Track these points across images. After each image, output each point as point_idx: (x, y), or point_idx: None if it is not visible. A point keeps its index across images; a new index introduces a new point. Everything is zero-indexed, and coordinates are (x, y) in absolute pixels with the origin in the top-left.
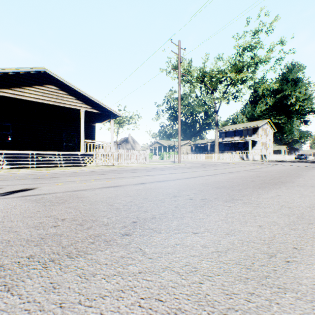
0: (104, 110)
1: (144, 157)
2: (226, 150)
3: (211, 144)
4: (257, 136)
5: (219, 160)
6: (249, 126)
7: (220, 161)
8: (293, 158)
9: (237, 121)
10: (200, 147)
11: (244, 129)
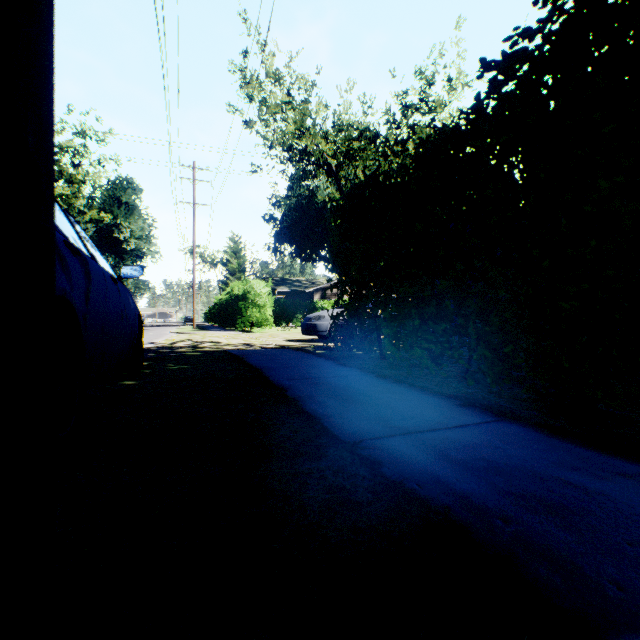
0: None
1: None
2: None
3: None
4: None
5: None
6: None
7: None
8: None
9: None
10: None
11: None
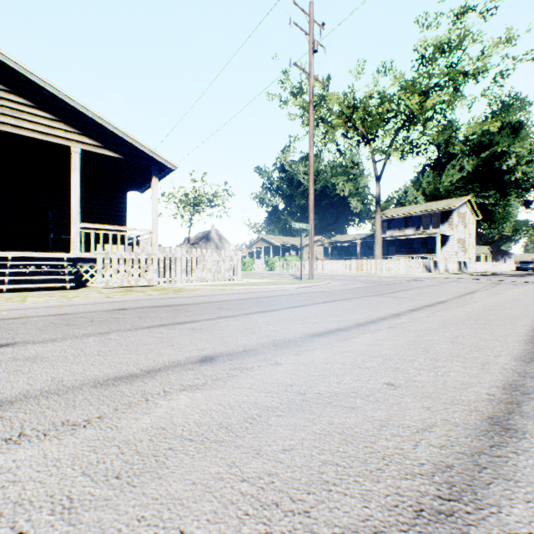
0: (133, 153)
1: (232, 265)
2: (390, 253)
3: (361, 243)
4: (450, 227)
5: (384, 272)
6: (434, 209)
7: (390, 275)
8: (507, 269)
9: (407, 201)
10: (341, 248)
11: (425, 215)
